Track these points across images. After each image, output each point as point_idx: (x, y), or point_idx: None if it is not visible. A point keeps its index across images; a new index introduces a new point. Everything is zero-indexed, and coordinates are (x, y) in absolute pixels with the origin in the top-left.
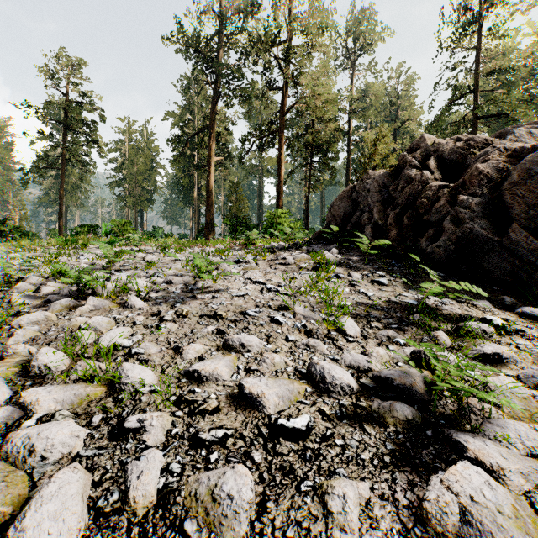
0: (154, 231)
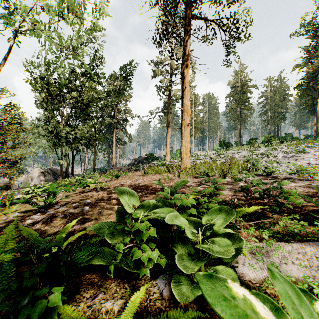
0: (285, 136)
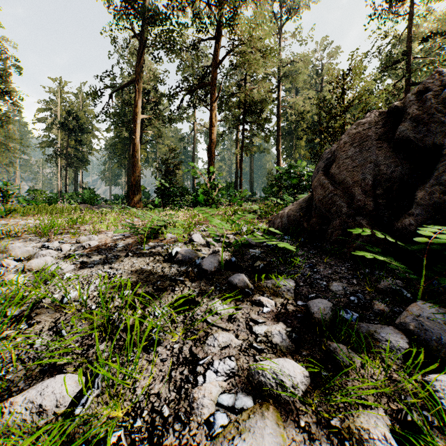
0: (83, 192)
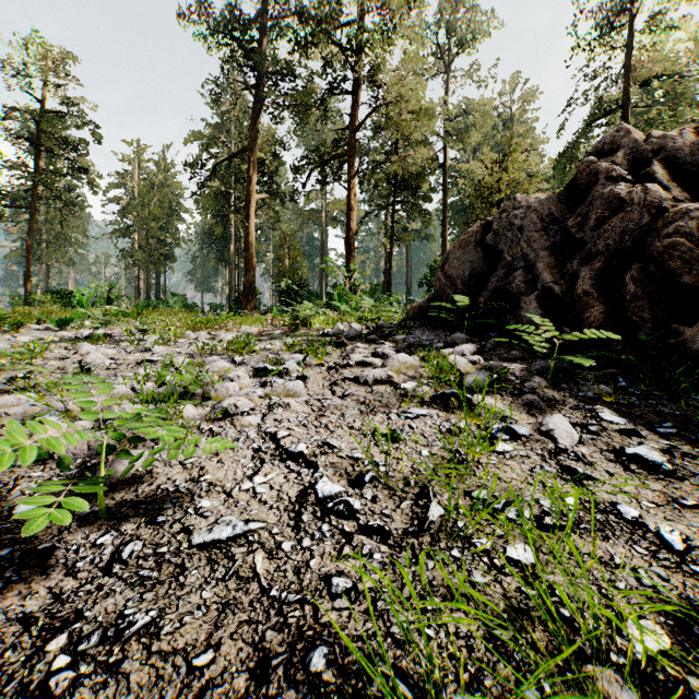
0: None
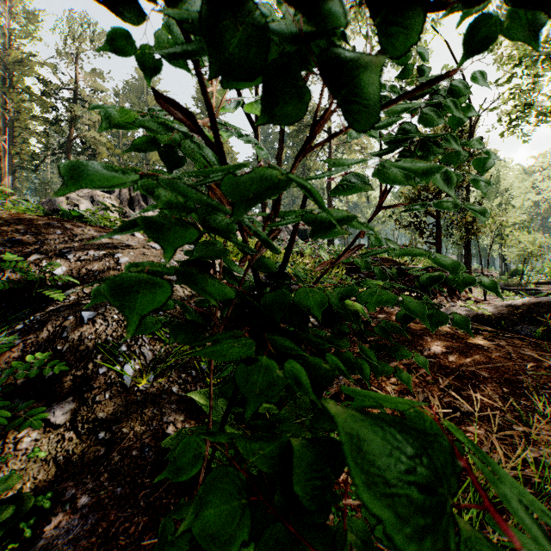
0: None
